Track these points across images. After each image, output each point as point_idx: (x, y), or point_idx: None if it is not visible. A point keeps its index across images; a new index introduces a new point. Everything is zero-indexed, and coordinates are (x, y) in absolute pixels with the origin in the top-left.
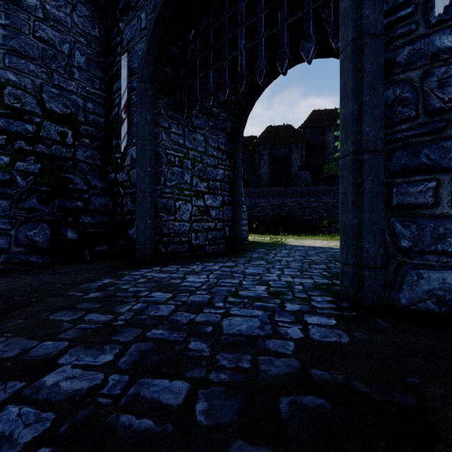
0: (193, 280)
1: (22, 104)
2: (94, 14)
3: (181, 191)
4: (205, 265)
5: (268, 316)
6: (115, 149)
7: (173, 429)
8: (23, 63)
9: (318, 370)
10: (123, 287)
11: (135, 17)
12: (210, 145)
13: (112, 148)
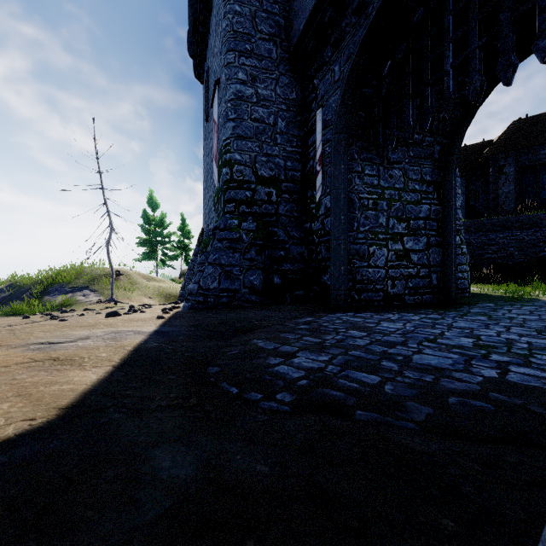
0: (387, 326)
1: (244, 176)
2: (292, 79)
3: (375, 236)
4: (402, 315)
5: (464, 359)
6: (310, 200)
7: (370, 390)
8: (244, 143)
9: (498, 394)
10: (323, 324)
11: (329, 71)
12: (410, 178)
13: (307, 199)
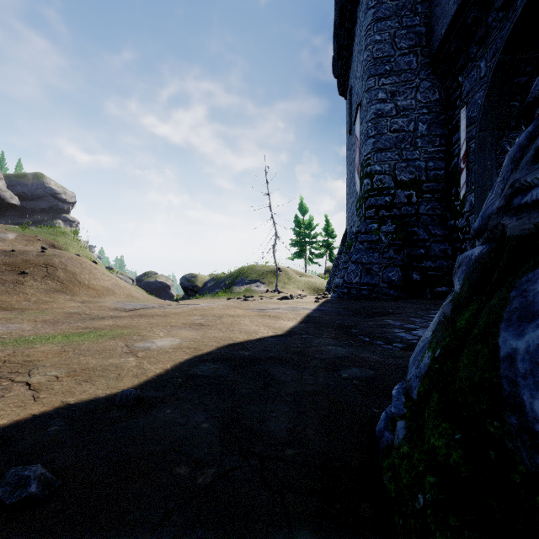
0: None
1: (383, 184)
2: (434, 80)
3: None
4: None
5: None
6: (454, 197)
7: None
8: (384, 155)
9: None
10: None
11: (474, 68)
12: None
13: (451, 197)
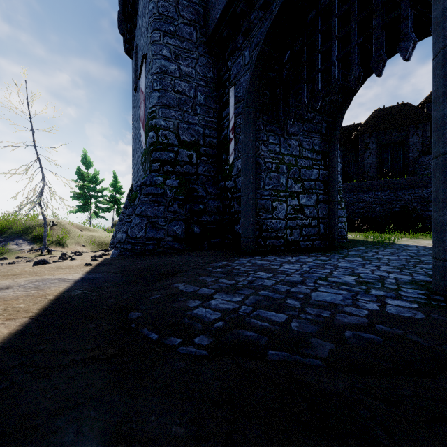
0: (288, 267)
1: (168, 140)
2: (210, 60)
3: (277, 193)
4: (299, 258)
5: (351, 295)
6: (224, 162)
7: (279, 328)
8: (168, 111)
9: (382, 326)
10: (236, 267)
11: (240, 55)
12: (304, 148)
13: (222, 162)
